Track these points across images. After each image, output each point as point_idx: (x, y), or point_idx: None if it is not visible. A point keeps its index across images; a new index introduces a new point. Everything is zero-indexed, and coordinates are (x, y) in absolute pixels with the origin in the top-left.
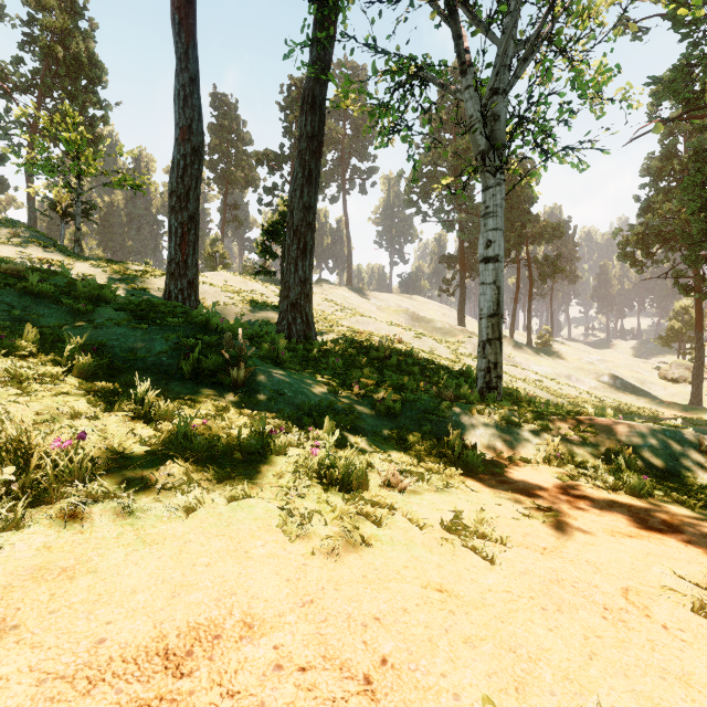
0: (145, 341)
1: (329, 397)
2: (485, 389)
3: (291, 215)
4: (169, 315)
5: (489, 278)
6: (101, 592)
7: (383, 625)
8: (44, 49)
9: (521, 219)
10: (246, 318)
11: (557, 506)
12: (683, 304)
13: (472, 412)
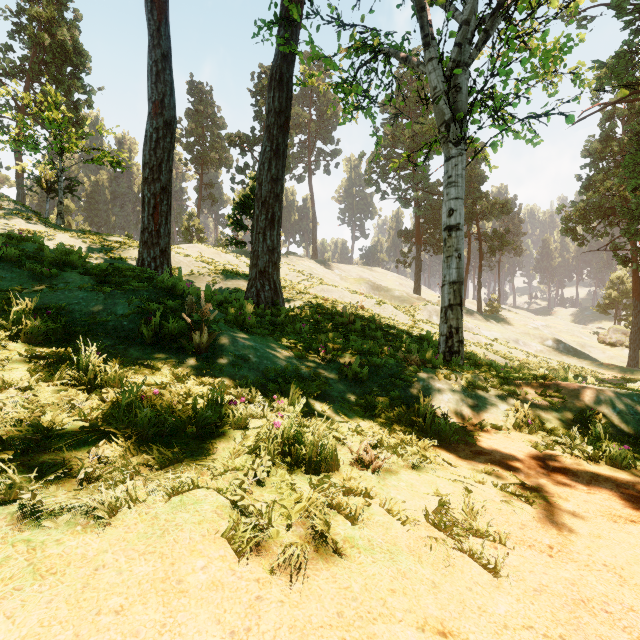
0: (107, 305)
1: (295, 362)
2: (447, 353)
3: (259, 187)
4: (135, 279)
5: (451, 246)
6: None
7: None
8: (32, 37)
9: (473, 196)
10: (218, 286)
11: (541, 482)
12: (619, 274)
13: (439, 377)
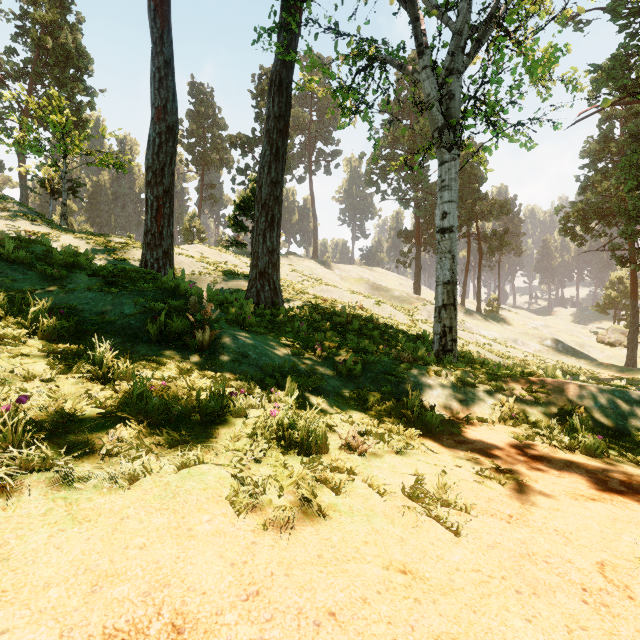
0: (114, 305)
1: (293, 359)
2: (441, 351)
3: (259, 190)
4: (140, 281)
5: (445, 248)
6: (6, 587)
7: (339, 623)
8: (35, 40)
9: (472, 197)
10: (219, 286)
11: (516, 467)
12: (618, 275)
13: (429, 373)
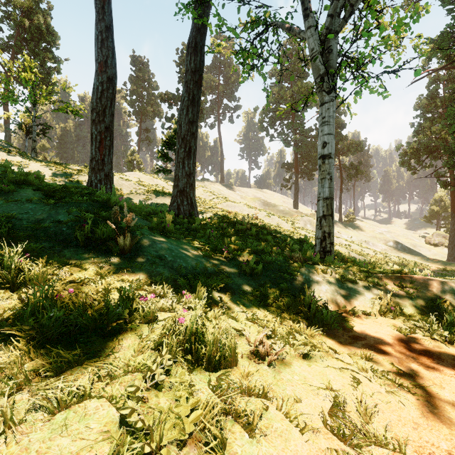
0: (50, 215)
1: (204, 260)
2: (322, 252)
3: (179, 128)
4: (77, 194)
5: (325, 170)
6: None
7: None
8: (15, 21)
9: (335, 138)
10: (150, 202)
11: (414, 367)
12: (440, 195)
13: (317, 272)
